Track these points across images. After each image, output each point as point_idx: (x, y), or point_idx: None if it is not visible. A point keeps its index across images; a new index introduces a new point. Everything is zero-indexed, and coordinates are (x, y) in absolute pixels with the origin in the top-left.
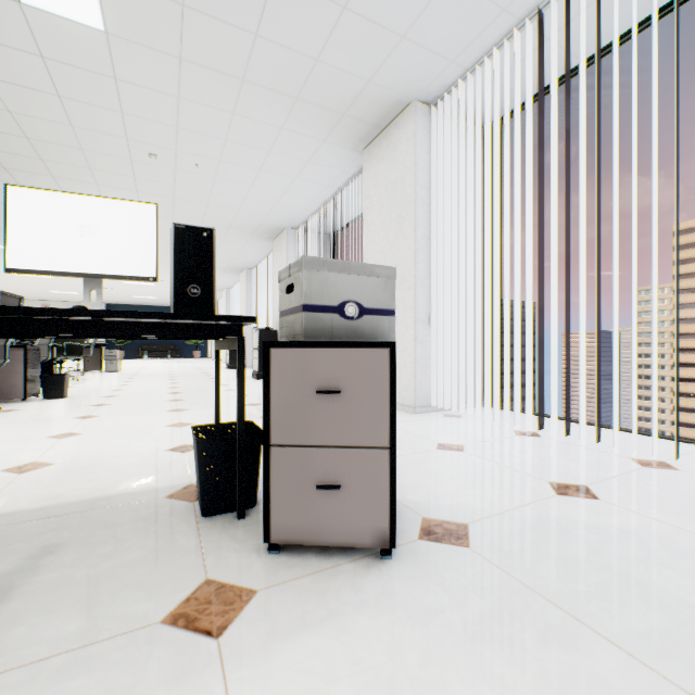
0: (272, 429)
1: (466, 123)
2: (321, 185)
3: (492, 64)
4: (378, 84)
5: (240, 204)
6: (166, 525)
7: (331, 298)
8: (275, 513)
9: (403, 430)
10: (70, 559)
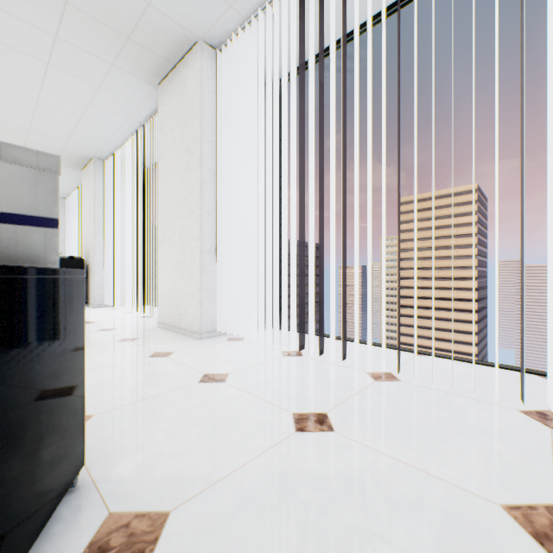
0: None
1: (251, 77)
2: (122, 116)
3: (267, 20)
4: (159, 10)
5: (29, 123)
6: None
7: None
8: None
9: (176, 360)
10: None
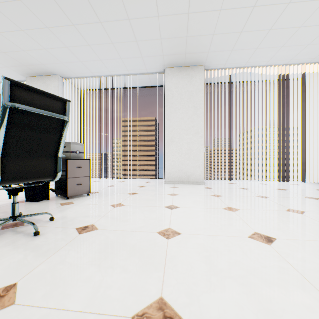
0: (68, 175)
1: (74, 86)
2: None
3: (86, 79)
4: (46, 66)
5: None
6: (30, 204)
7: (75, 149)
8: (69, 191)
9: None
10: None
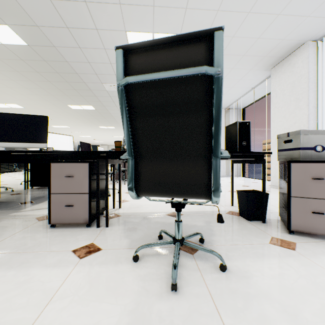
0: (291, 191)
1: None
2: (244, 88)
3: None
4: (288, 39)
5: None
6: (237, 221)
7: (310, 144)
8: (292, 220)
9: None
10: (218, 225)
